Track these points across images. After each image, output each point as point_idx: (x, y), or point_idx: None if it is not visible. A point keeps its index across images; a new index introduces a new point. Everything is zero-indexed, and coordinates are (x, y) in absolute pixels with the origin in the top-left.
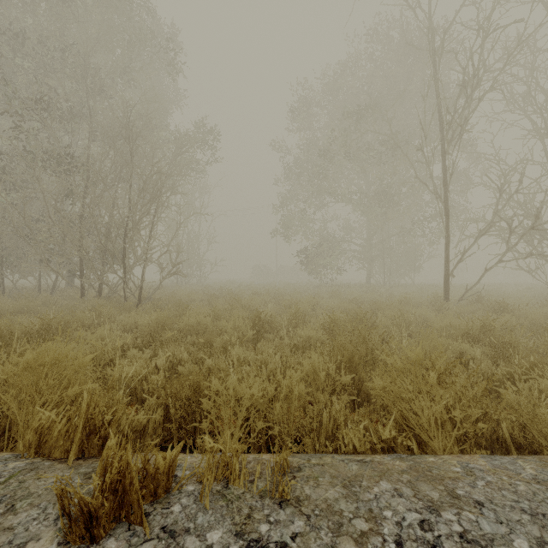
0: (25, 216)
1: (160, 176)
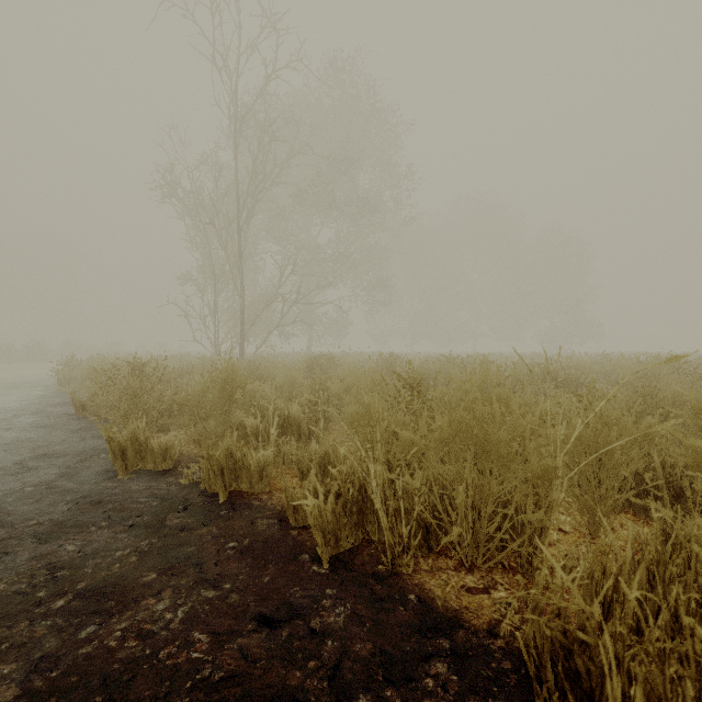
0: None
1: None
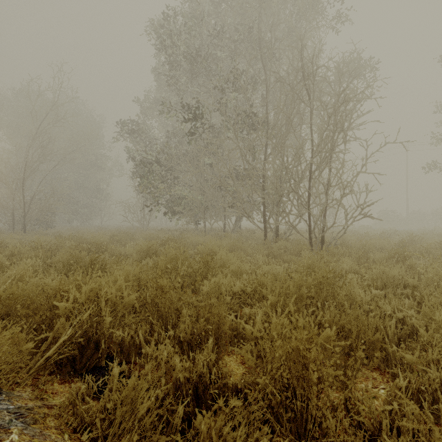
0: (229, 169)
1: (345, 110)
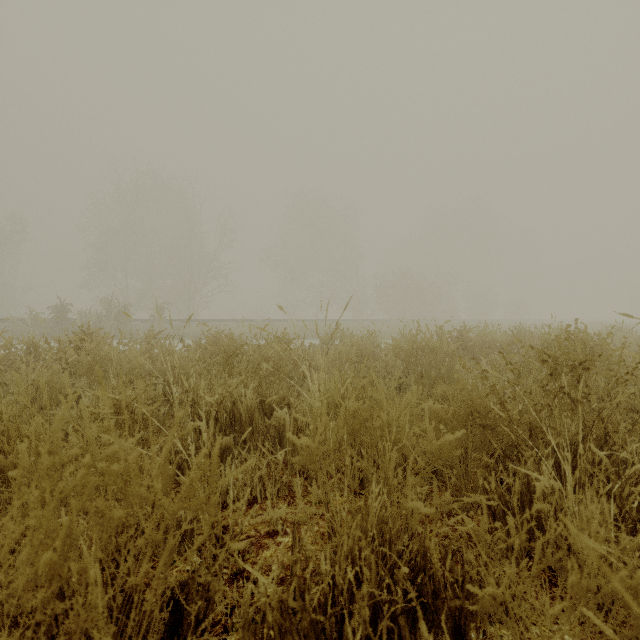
0: None
1: None
